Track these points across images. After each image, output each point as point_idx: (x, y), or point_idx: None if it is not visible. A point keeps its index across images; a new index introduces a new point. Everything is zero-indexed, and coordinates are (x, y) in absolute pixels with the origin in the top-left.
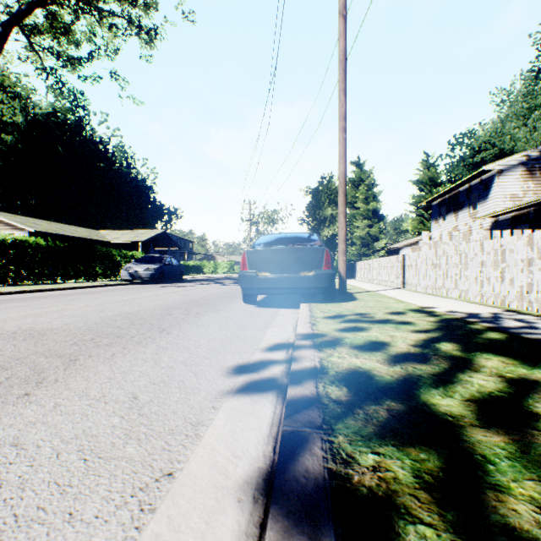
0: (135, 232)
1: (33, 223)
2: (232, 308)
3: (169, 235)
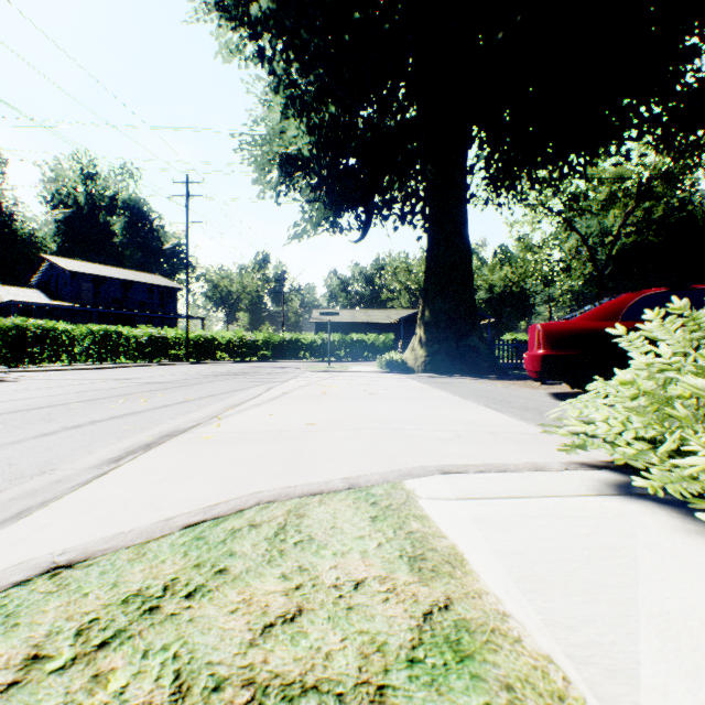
0: None
1: None
2: None
3: None
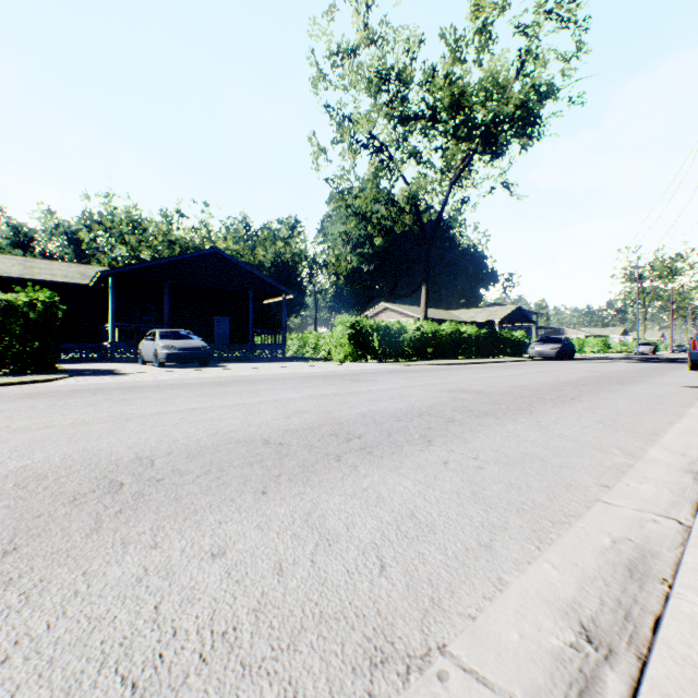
0: (486, 310)
1: (414, 311)
2: (683, 371)
3: (522, 310)
